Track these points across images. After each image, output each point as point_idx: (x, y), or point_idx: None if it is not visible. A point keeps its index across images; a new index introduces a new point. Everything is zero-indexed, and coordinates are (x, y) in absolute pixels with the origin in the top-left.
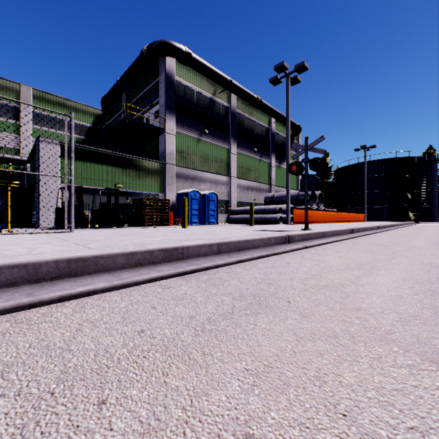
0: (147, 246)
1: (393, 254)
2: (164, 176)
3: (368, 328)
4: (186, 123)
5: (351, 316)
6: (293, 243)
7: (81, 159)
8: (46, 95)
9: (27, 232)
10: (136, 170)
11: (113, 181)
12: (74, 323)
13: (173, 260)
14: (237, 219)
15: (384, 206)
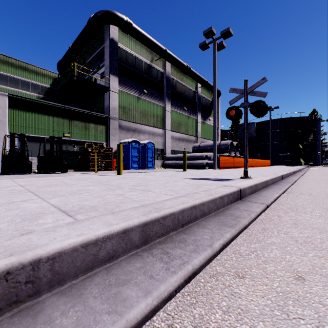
0: None
1: None
2: (109, 128)
3: None
4: (128, 83)
5: None
6: (246, 200)
7: (30, 110)
8: (10, 59)
9: None
10: (83, 122)
11: (61, 131)
12: None
13: None
14: (171, 164)
15: (282, 154)
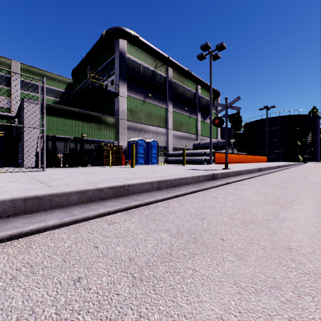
0: (98, 185)
1: (298, 189)
2: (118, 128)
3: (308, 274)
4: (135, 88)
5: (285, 258)
6: (217, 180)
7: (56, 115)
8: (31, 68)
9: (8, 171)
10: (97, 124)
11: (80, 132)
12: (13, 268)
13: (120, 196)
14: (173, 160)
15: (280, 150)
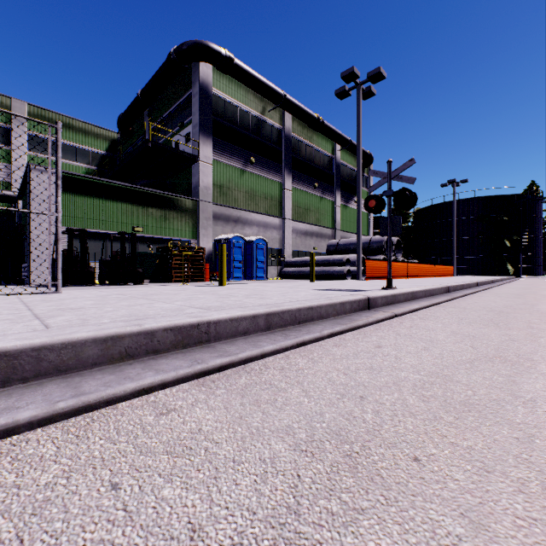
0: (145, 323)
1: (530, 328)
2: (198, 217)
3: None
4: (227, 148)
5: None
6: (375, 310)
7: (88, 194)
8: (47, 112)
9: None
10: (160, 209)
11: (130, 223)
12: None
13: (191, 344)
14: (293, 273)
15: (476, 256)
